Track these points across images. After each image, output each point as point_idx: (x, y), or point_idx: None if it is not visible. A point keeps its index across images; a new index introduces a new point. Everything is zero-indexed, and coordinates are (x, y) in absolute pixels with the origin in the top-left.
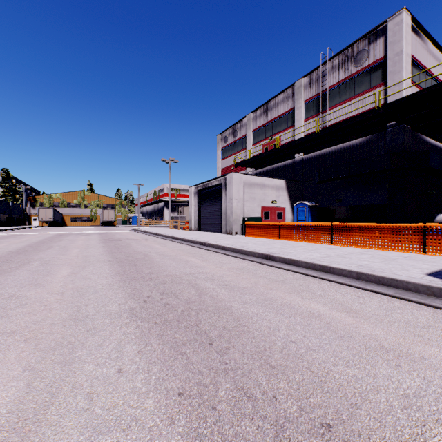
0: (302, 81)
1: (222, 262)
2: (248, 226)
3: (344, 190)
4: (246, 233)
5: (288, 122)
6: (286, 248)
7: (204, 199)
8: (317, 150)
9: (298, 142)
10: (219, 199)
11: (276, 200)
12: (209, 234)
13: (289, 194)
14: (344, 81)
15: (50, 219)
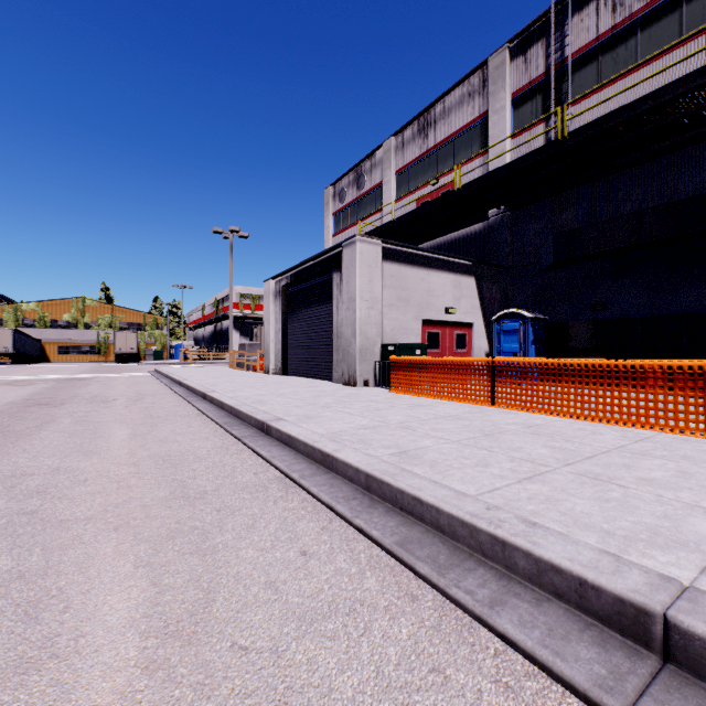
0: (506, 52)
1: (294, 674)
2: (397, 366)
3: (614, 283)
4: (393, 385)
5: (472, 145)
6: (606, 473)
7: (295, 305)
8: (543, 198)
9: (508, 171)
10: (327, 303)
11: (454, 307)
12: (302, 384)
13: (481, 294)
14: (614, 32)
15: (6, 350)
